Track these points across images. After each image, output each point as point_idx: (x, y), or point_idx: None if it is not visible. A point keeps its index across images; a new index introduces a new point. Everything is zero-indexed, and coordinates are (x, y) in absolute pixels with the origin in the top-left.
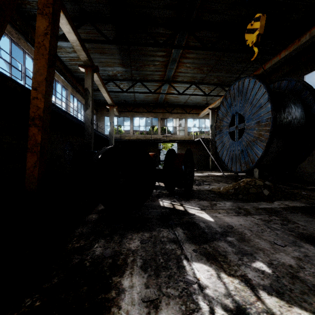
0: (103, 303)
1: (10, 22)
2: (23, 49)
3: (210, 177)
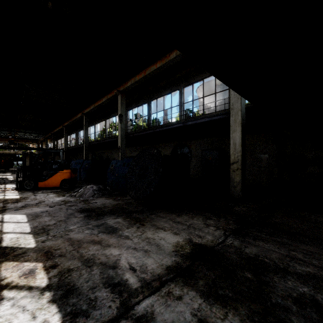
0: None
1: None
2: None
3: None
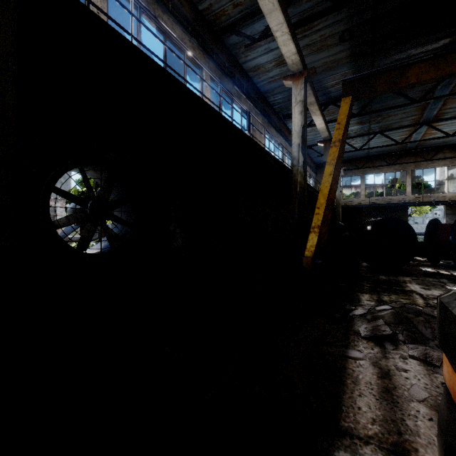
0: (400, 286)
1: (275, 128)
2: (279, 143)
3: None
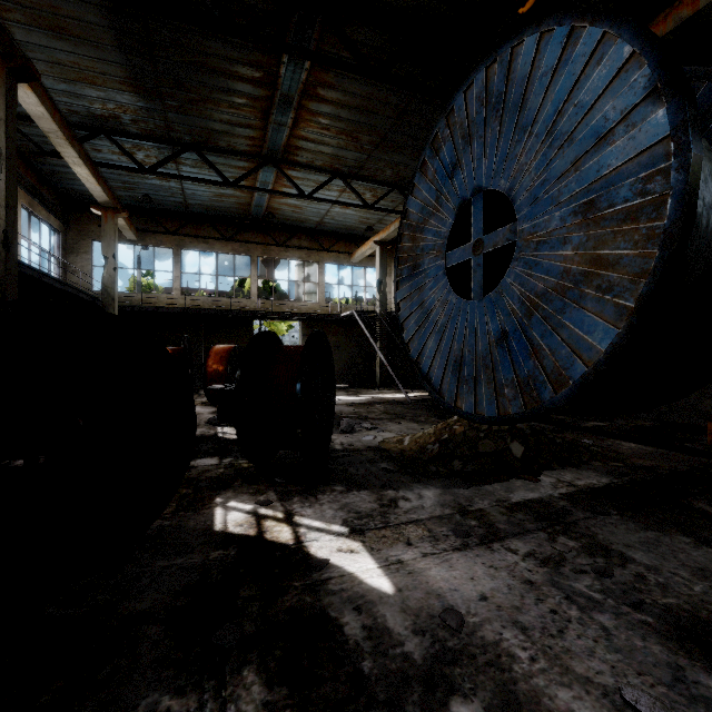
0: None
1: None
2: None
3: (378, 406)
